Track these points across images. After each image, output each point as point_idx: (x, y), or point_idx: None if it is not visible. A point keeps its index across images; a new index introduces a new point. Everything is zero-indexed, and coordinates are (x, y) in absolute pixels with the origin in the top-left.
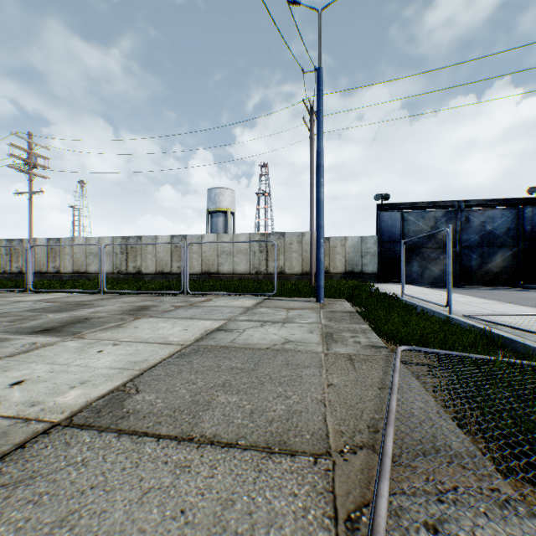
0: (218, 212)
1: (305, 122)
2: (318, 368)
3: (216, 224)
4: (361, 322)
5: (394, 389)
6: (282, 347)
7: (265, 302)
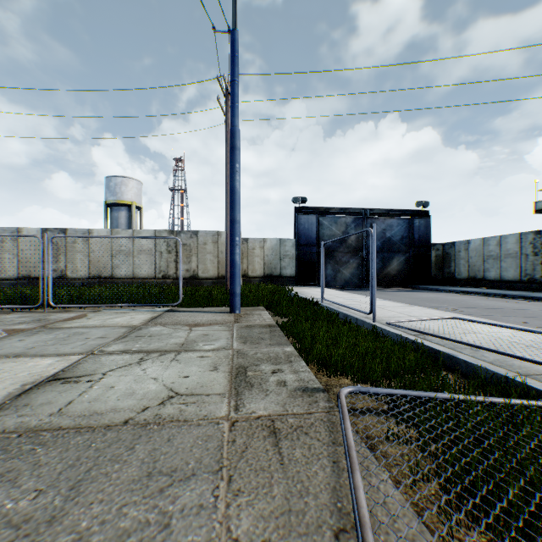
0: (119, 205)
1: (219, 103)
2: (213, 477)
3: (117, 220)
4: (284, 342)
5: None
6: (157, 415)
7: (163, 316)
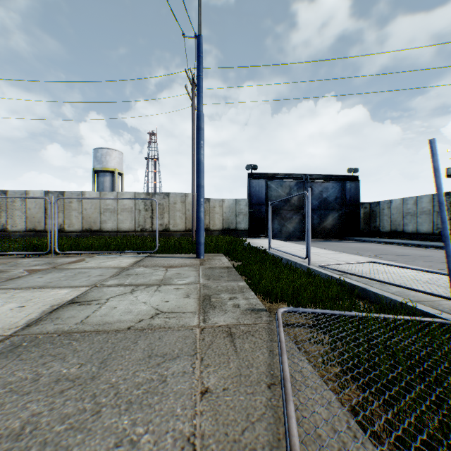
0: (105, 171)
1: (187, 91)
2: (191, 358)
3: (103, 183)
4: (238, 279)
5: (289, 389)
6: (149, 324)
7: (144, 260)
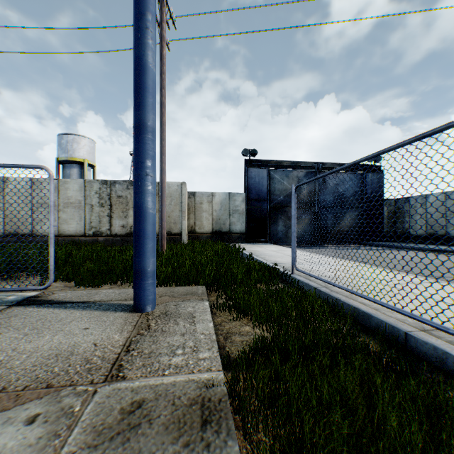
0: (71, 162)
1: None
2: None
3: (69, 176)
4: None
5: None
6: None
7: None
